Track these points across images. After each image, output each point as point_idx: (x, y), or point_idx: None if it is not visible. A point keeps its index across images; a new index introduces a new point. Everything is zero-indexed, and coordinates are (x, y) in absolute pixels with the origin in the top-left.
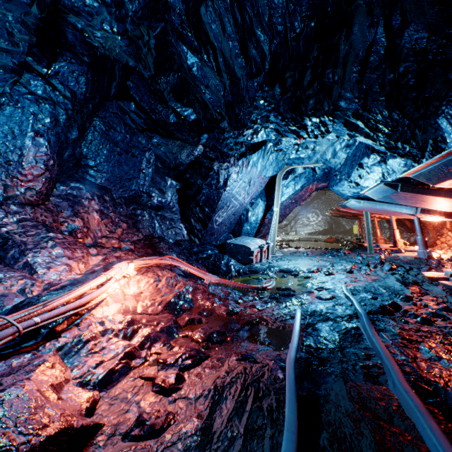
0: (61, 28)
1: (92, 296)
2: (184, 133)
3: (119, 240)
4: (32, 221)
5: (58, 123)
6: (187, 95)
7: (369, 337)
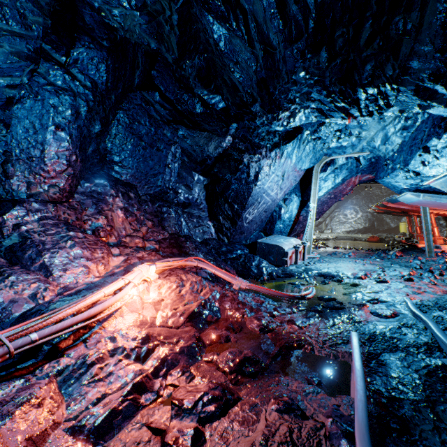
0: (78, 9)
1: (105, 305)
2: (212, 123)
3: (142, 239)
4: (54, 219)
5: (79, 116)
6: (214, 80)
7: None
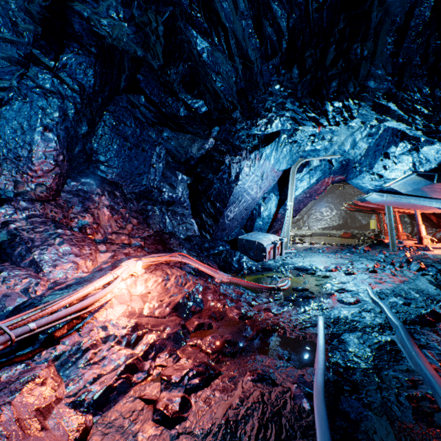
0: (67, 18)
1: (96, 297)
2: (195, 126)
3: (128, 236)
4: (41, 217)
5: (67, 118)
6: (197, 86)
7: (410, 356)
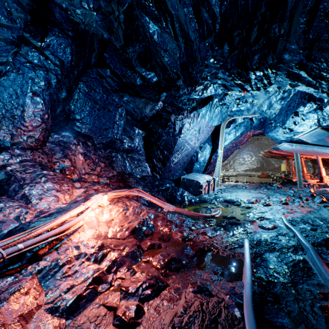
0: (50, 8)
1: (71, 223)
2: (148, 92)
3: (97, 176)
4: (31, 161)
5: (50, 86)
6: (150, 61)
7: (320, 272)
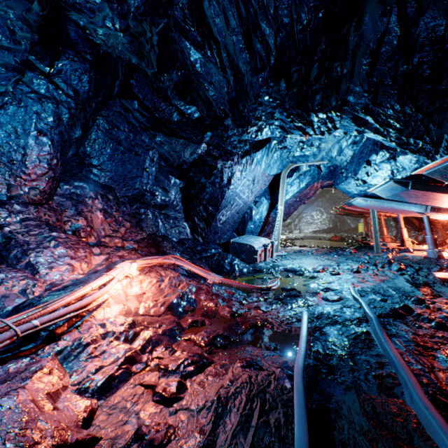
0: (64, 26)
1: (94, 297)
2: (188, 131)
3: (122, 239)
4: (36, 220)
5: (61, 122)
6: (190, 93)
7: (380, 343)
